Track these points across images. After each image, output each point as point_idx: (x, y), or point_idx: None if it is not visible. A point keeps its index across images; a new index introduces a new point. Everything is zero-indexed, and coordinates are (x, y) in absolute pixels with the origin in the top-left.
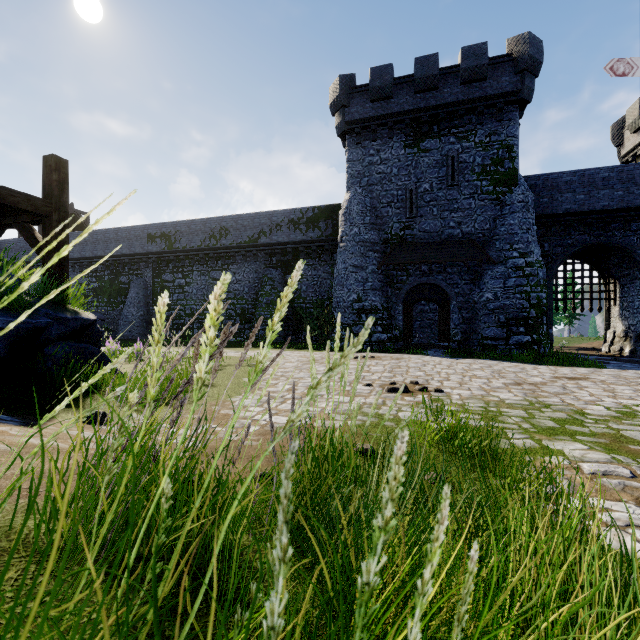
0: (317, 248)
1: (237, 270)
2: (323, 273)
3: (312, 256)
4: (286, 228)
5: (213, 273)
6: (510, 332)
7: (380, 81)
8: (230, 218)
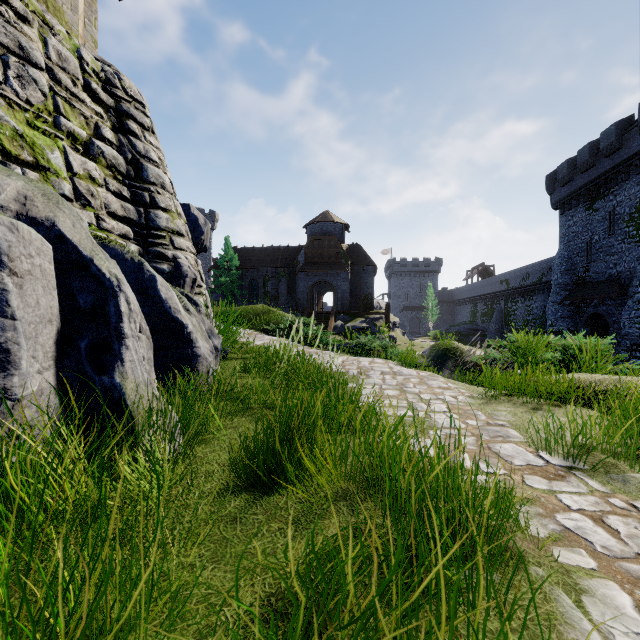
0: None
1: (535, 300)
2: None
3: None
4: None
5: (526, 302)
6: (631, 356)
7: (561, 174)
8: (530, 266)
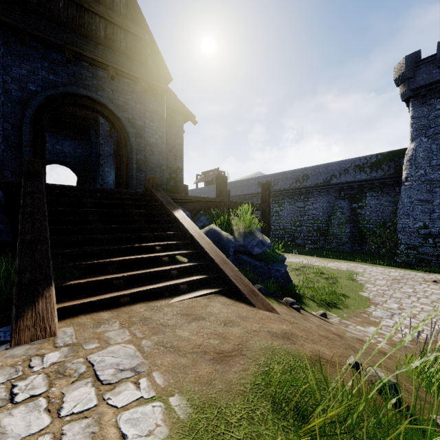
0: (379, 183)
1: (314, 201)
2: (385, 202)
3: (375, 190)
4: (352, 171)
5: (297, 203)
6: None
7: None
8: (309, 168)
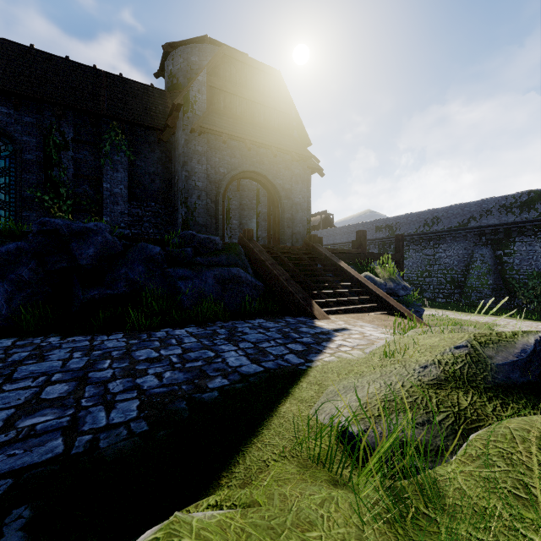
0: (532, 226)
1: (447, 248)
2: (540, 248)
3: (526, 234)
4: (497, 212)
5: (425, 251)
6: None
7: None
8: (441, 210)
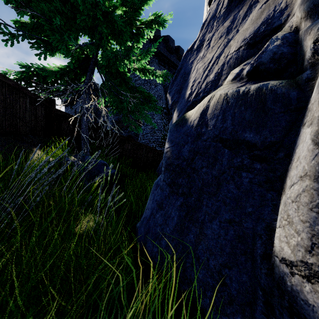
0: None
1: None
2: None
3: None
4: None
5: None
6: None
7: None
8: None
